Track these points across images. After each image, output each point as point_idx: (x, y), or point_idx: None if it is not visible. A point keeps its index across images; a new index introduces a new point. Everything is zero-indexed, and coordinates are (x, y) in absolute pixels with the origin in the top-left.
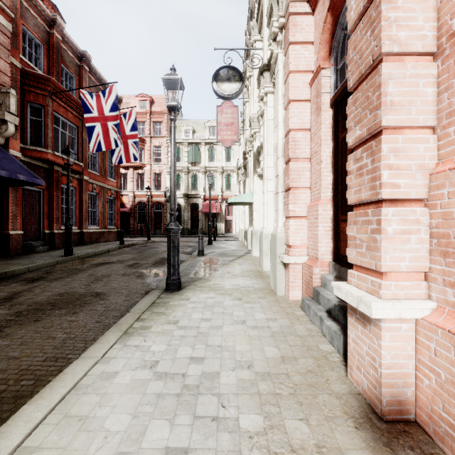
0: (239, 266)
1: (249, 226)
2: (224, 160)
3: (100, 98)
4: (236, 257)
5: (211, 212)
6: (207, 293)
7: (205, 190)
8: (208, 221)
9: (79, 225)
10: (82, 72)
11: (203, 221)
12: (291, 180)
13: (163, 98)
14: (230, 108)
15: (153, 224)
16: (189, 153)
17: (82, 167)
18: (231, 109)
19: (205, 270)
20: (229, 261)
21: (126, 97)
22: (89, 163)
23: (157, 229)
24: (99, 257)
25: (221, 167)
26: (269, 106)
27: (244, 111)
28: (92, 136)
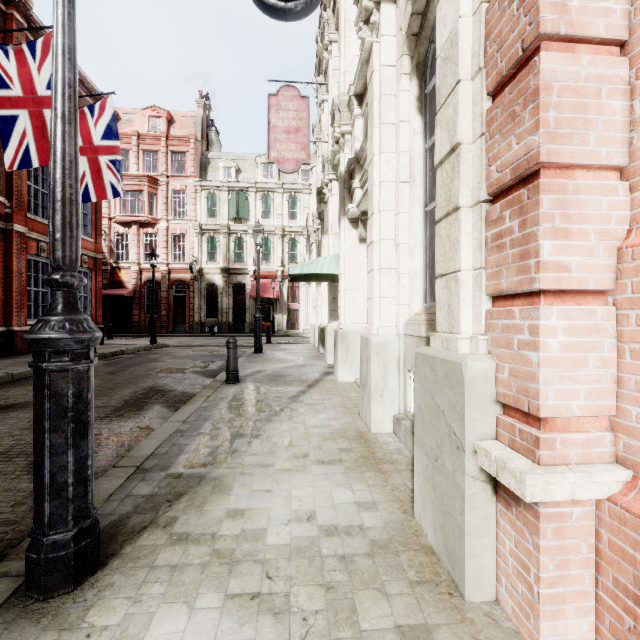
0: (311, 415)
1: (330, 320)
2: (286, 216)
3: (25, 57)
4: (305, 384)
5: (266, 298)
6: (190, 605)
7: (255, 263)
8: (261, 311)
9: (4, 318)
10: (10, 26)
11: (253, 311)
12: (551, 129)
13: (189, 116)
14: (294, 100)
15: (171, 315)
16: (230, 204)
17: (6, 206)
18: (295, 102)
19: (225, 435)
20: (291, 398)
21: (127, 111)
22: (32, 202)
23: (178, 324)
24: (8, 389)
25: (281, 227)
26: (384, 32)
27: (320, 118)
28: (9, 136)
